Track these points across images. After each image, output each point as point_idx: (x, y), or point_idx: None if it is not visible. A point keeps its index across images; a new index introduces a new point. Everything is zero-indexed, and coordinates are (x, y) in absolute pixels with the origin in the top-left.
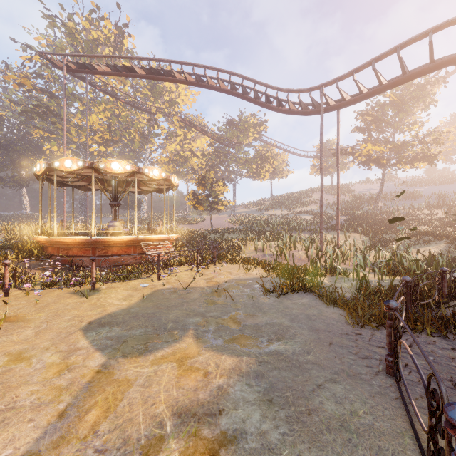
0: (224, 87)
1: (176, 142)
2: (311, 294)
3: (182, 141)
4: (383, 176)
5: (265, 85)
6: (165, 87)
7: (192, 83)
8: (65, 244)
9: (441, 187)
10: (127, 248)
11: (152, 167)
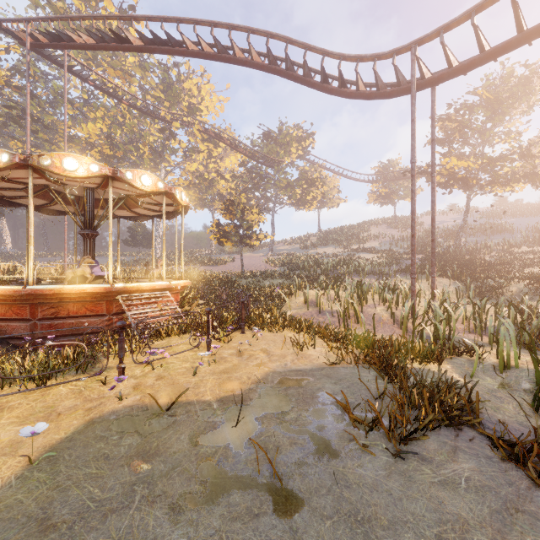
0: (258, 61)
1: (198, 161)
2: (464, 433)
3: (206, 160)
4: (468, 202)
5: (321, 50)
6: (184, 90)
7: (211, 55)
8: None
9: (532, 218)
10: (96, 304)
11: (139, 170)
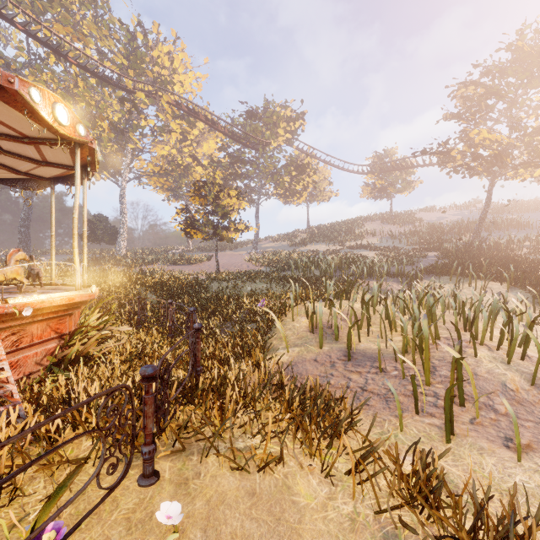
0: None
1: (171, 144)
2: None
3: (180, 143)
4: (491, 189)
5: None
6: (154, 60)
7: None
8: None
9: None
10: None
11: None
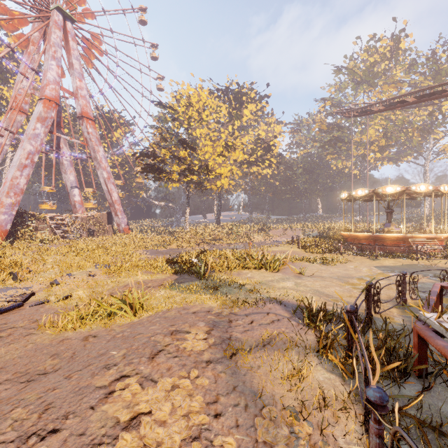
0: None
1: None
2: None
3: None
4: None
5: None
6: None
7: None
8: (358, 237)
9: None
10: (398, 242)
11: (418, 184)
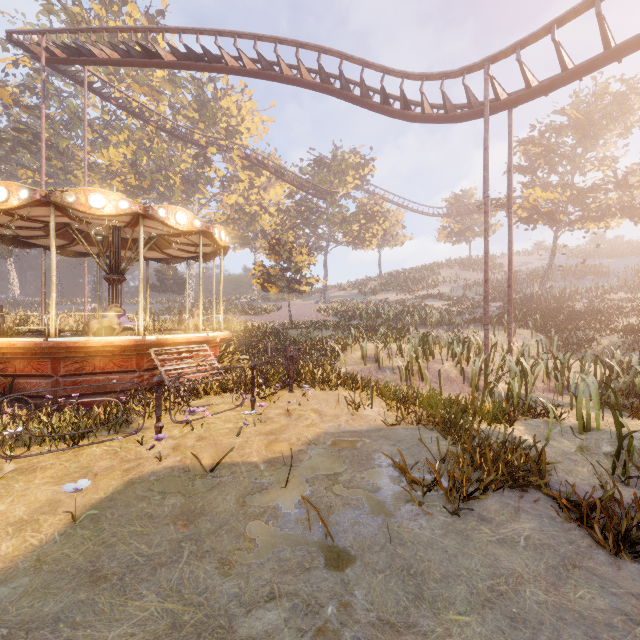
0: (308, 79)
1: (238, 192)
2: (529, 494)
3: (247, 190)
4: (555, 240)
5: (381, 68)
6: (222, 109)
7: (255, 72)
8: None
9: (632, 259)
10: (125, 359)
11: (173, 207)
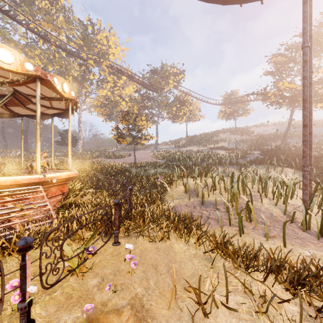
0: None
1: (107, 89)
2: None
3: (112, 88)
4: (291, 115)
5: None
6: (97, 41)
7: None
8: None
9: None
10: None
11: None
